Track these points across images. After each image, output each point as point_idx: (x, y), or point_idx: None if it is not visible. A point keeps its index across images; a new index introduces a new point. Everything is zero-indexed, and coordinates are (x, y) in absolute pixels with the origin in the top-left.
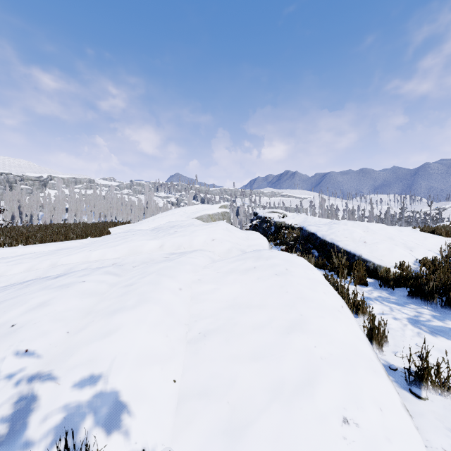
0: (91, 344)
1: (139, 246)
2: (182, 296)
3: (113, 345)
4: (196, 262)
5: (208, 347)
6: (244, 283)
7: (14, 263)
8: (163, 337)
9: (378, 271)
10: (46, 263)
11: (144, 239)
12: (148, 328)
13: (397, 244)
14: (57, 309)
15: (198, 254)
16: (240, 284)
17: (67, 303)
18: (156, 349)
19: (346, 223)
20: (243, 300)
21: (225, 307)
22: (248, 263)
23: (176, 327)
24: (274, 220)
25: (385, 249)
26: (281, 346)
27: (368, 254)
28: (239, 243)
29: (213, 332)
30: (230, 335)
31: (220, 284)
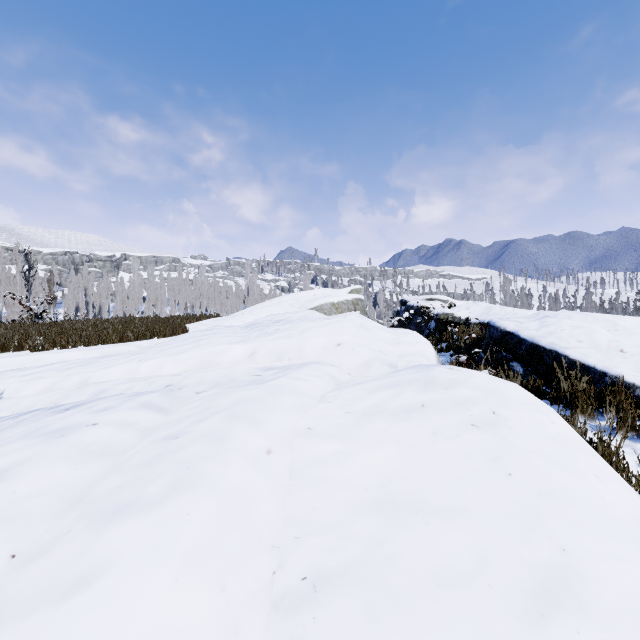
0: (26, 620)
1: (215, 355)
2: (272, 468)
3: (77, 628)
4: (307, 388)
5: (323, 633)
6: (403, 443)
7: (30, 379)
8: (211, 595)
9: None
10: (73, 379)
11: (224, 343)
12: (176, 568)
13: None
14: (18, 489)
15: (311, 370)
16: (395, 445)
17: (44, 475)
18: (189, 638)
19: (570, 315)
20: (405, 489)
21: (363, 505)
22: (407, 394)
23: (249, 558)
24: (434, 311)
25: None
26: None
27: (636, 375)
28: (384, 350)
29: (335, 579)
30: (379, 598)
31: (351, 442)
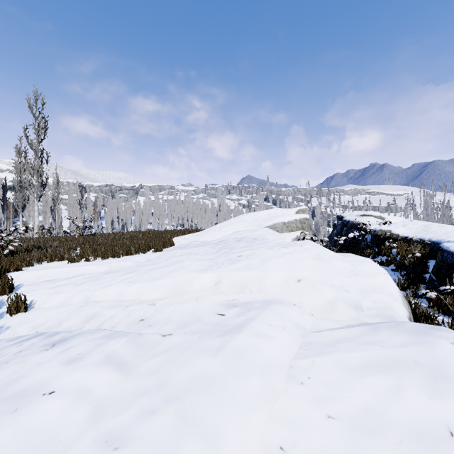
0: None
1: (186, 283)
2: None
3: None
4: (272, 355)
5: None
6: None
7: (54, 292)
8: None
9: None
10: (80, 296)
11: (194, 271)
12: None
13: None
14: None
15: (274, 317)
16: None
17: None
18: None
19: None
20: None
21: None
22: (412, 393)
23: None
24: (370, 226)
25: None
26: None
27: None
28: (344, 286)
29: None
30: None
31: None
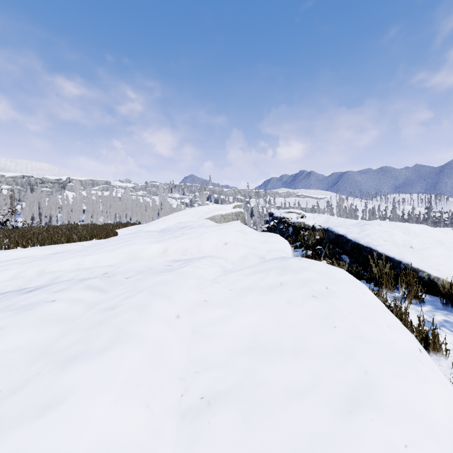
0: (12, 431)
1: (138, 251)
2: (180, 328)
3: (49, 435)
4: (204, 274)
5: (215, 431)
6: (268, 309)
7: (0, 270)
8: (140, 410)
9: (440, 286)
10: (33, 269)
11: (145, 243)
12: (116, 393)
13: (449, 249)
14: None
15: (206, 261)
16: (263, 310)
17: (17, 336)
18: (125, 438)
19: (380, 223)
20: (268, 338)
21: (241, 350)
22: (271, 276)
23: (165, 386)
24: (292, 220)
25: (441, 256)
26: (343, 441)
27: (420, 263)
28: (256, 248)
29: (222, 397)
30: (251, 408)
31: (233, 309)
